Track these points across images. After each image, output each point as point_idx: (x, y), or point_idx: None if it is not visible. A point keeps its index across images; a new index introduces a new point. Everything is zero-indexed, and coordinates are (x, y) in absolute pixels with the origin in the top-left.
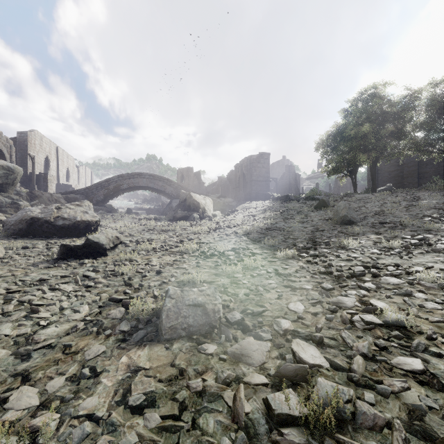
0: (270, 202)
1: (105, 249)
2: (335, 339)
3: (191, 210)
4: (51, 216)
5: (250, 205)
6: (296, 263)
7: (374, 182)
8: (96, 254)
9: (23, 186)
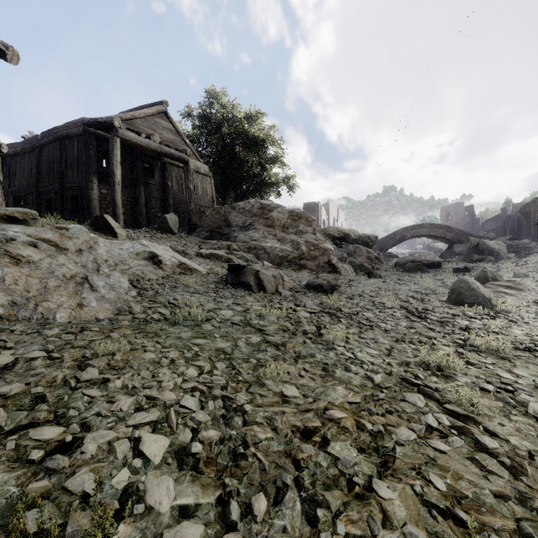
0: None
1: (470, 270)
2: None
3: (484, 254)
4: (421, 260)
5: None
6: None
7: None
8: (466, 272)
9: None
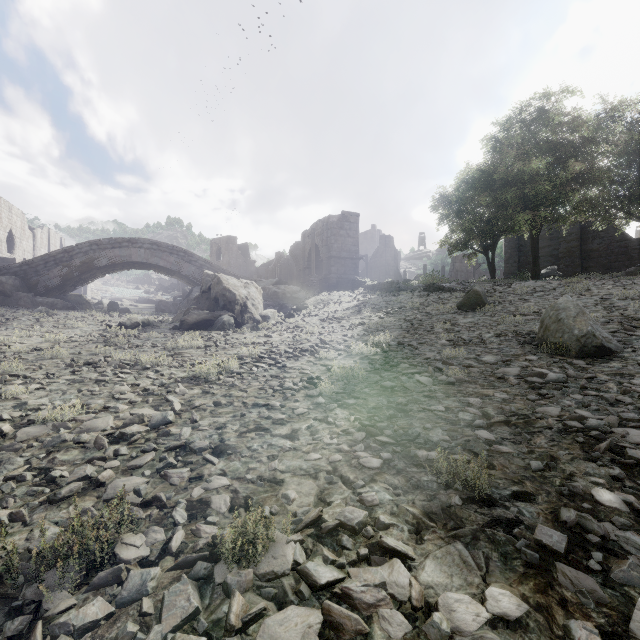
0: (362, 293)
1: None
2: None
3: (219, 308)
4: None
5: (329, 298)
6: None
7: (536, 261)
8: None
9: None
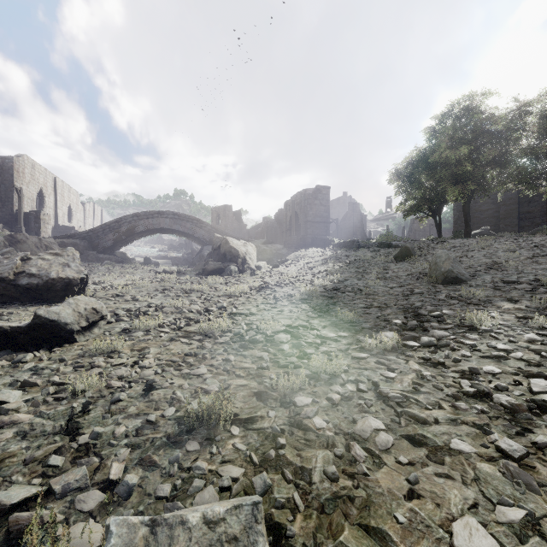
0: (331, 249)
1: (71, 331)
2: None
3: (227, 260)
4: (11, 272)
5: (305, 254)
6: (405, 363)
7: (468, 223)
8: (56, 341)
9: (7, 228)
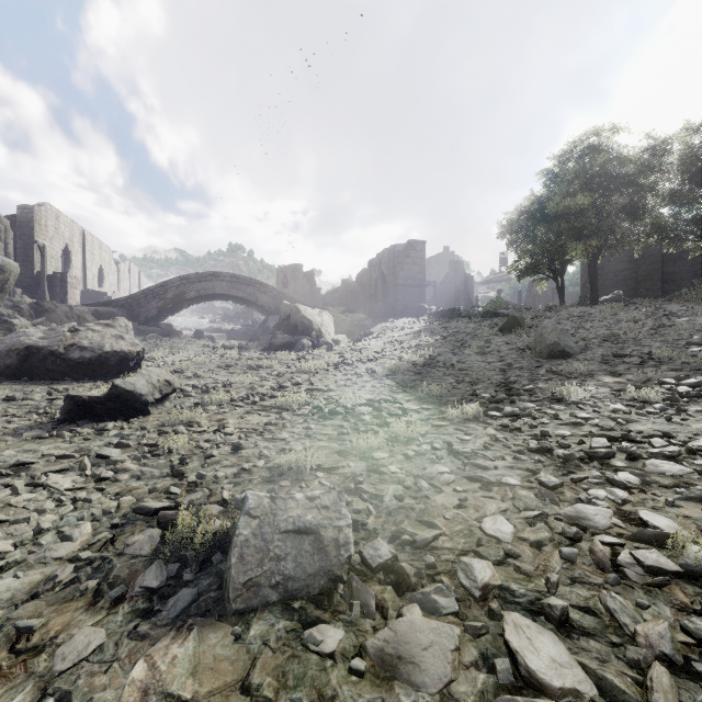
0: (426, 320)
1: (146, 403)
2: (592, 612)
3: (298, 333)
4: (61, 344)
5: (394, 325)
6: (483, 429)
7: (594, 287)
8: (130, 412)
9: (27, 293)
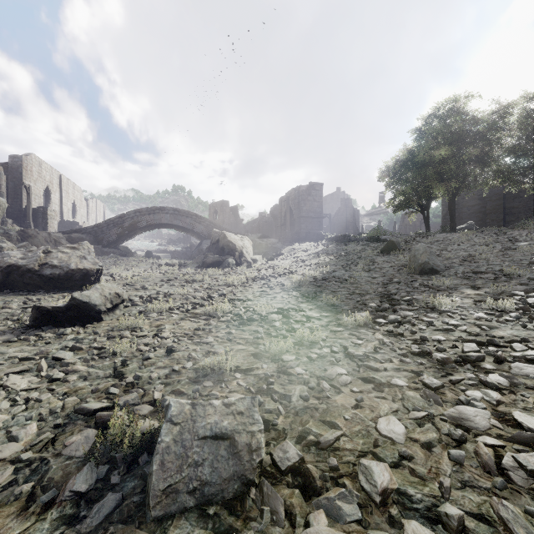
0: (323, 243)
1: (99, 311)
2: (485, 519)
3: (225, 254)
4: (36, 263)
5: (299, 247)
6: (372, 334)
7: (453, 218)
8: (87, 319)
9: (17, 223)
